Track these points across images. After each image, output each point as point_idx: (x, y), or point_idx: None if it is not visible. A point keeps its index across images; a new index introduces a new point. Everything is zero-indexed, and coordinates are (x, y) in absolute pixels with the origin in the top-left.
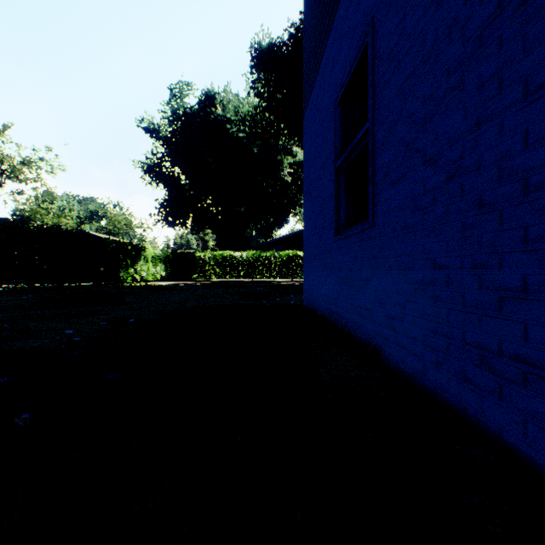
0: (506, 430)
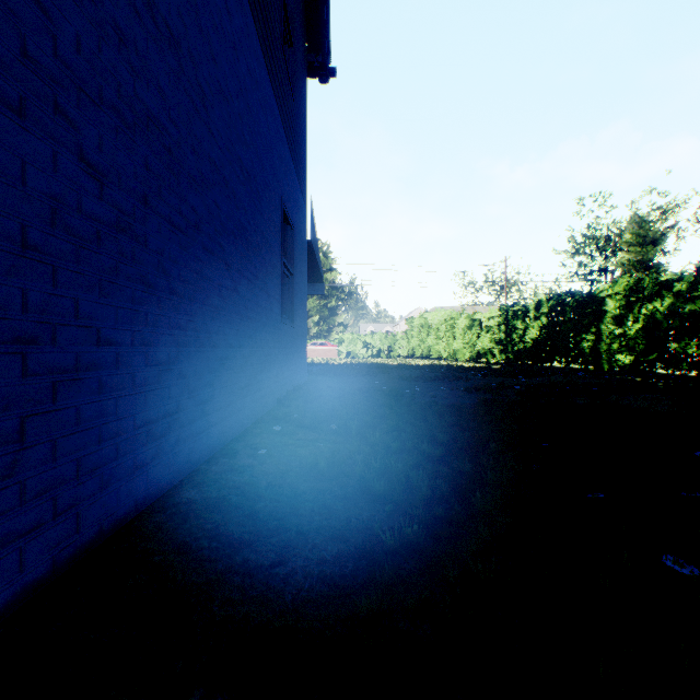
0: (162, 478)
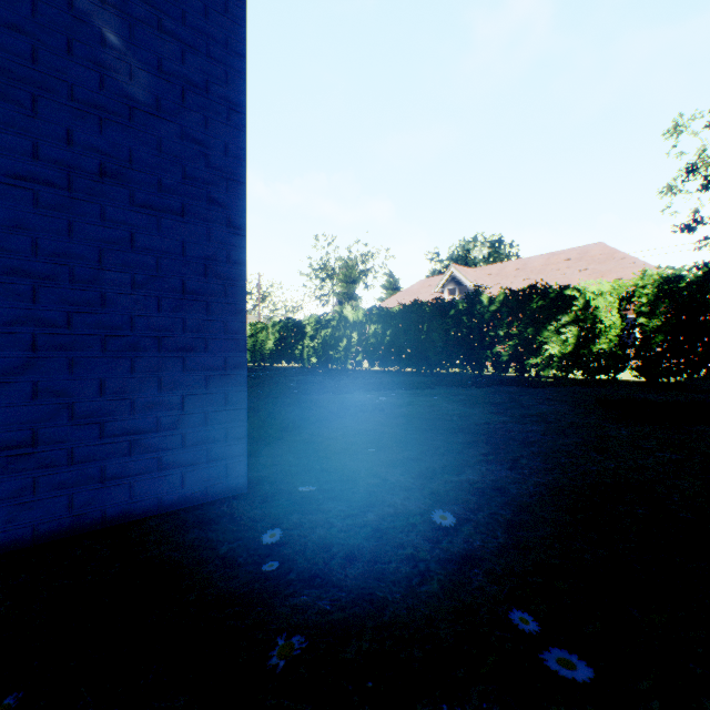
0: None
